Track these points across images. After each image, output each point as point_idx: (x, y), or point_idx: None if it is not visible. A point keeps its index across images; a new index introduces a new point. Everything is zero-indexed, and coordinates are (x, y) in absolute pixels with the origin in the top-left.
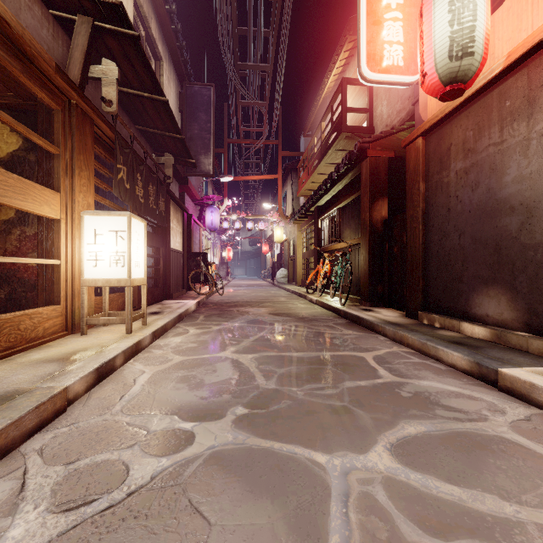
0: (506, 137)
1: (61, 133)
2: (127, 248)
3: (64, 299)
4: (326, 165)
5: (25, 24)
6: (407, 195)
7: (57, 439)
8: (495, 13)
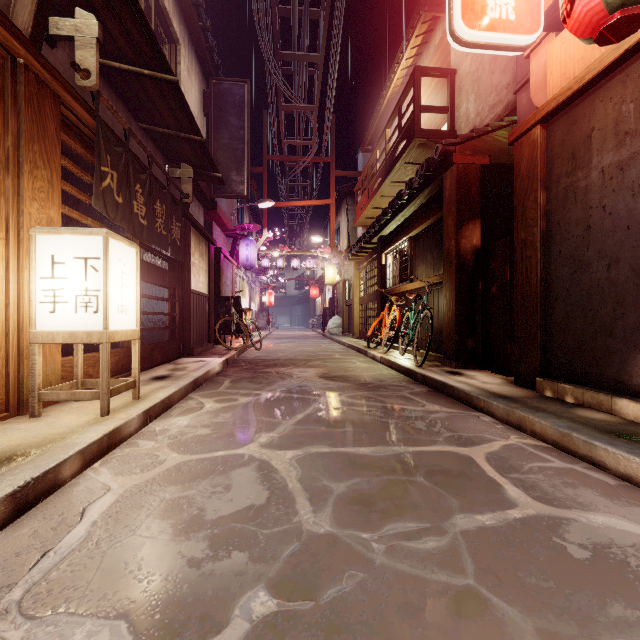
0: None
1: None
2: (102, 284)
3: (4, 362)
4: (391, 184)
5: None
6: (516, 211)
7: None
8: None
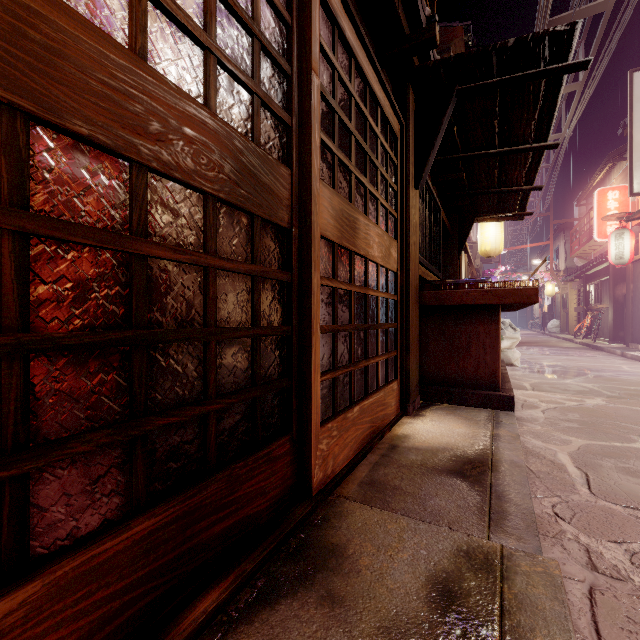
0: None
1: None
2: None
3: None
4: (594, 242)
5: None
6: (626, 288)
7: None
8: None
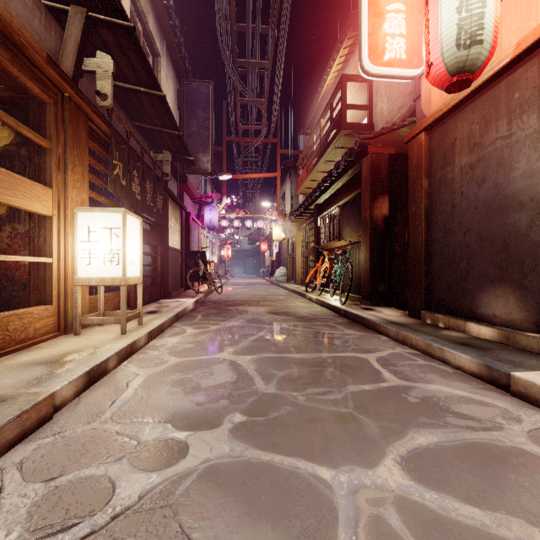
0: (514, 130)
1: (53, 127)
2: (122, 245)
3: (57, 298)
4: (325, 162)
5: (16, 13)
6: (409, 192)
7: (39, 450)
8: (502, 3)
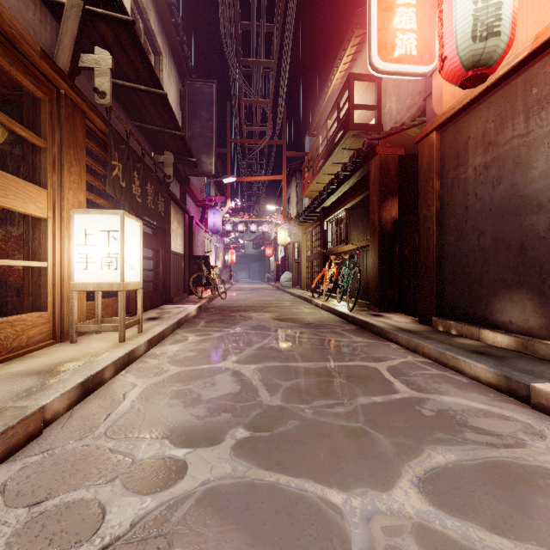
0: (532, 128)
1: (48, 125)
2: (120, 249)
3: (52, 304)
4: (332, 164)
5: (8, 5)
6: (420, 194)
7: (25, 470)
8: None
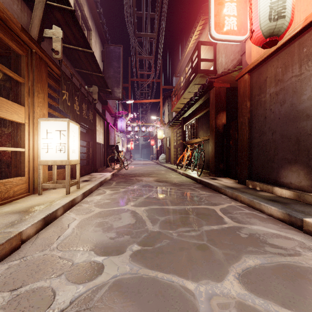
0: (303, 71)
1: (25, 70)
2: (67, 141)
3: (28, 172)
4: (188, 93)
5: (2, 0)
6: (239, 109)
7: (9, 269)
8: None
